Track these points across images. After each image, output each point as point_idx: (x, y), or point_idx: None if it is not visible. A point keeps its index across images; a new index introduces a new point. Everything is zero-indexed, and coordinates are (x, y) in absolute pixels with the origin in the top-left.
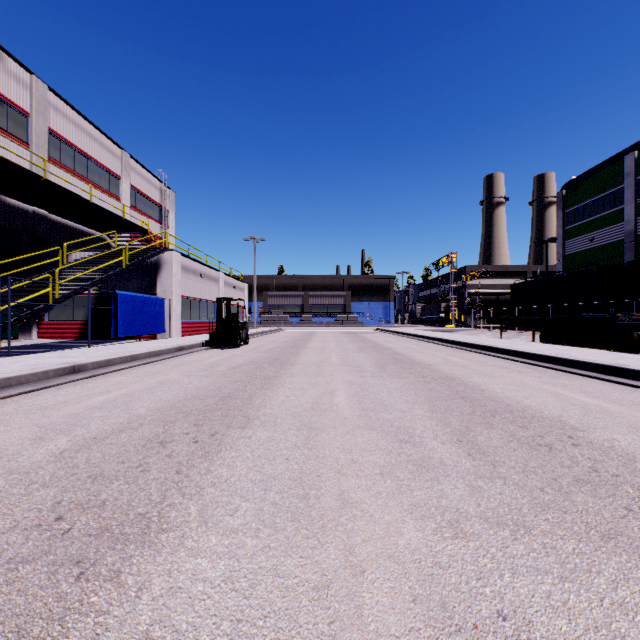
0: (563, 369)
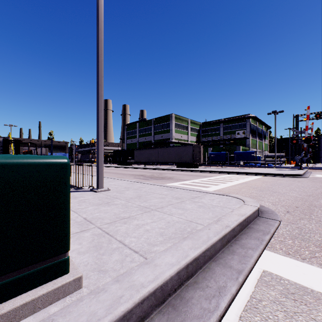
0: (118, 167)
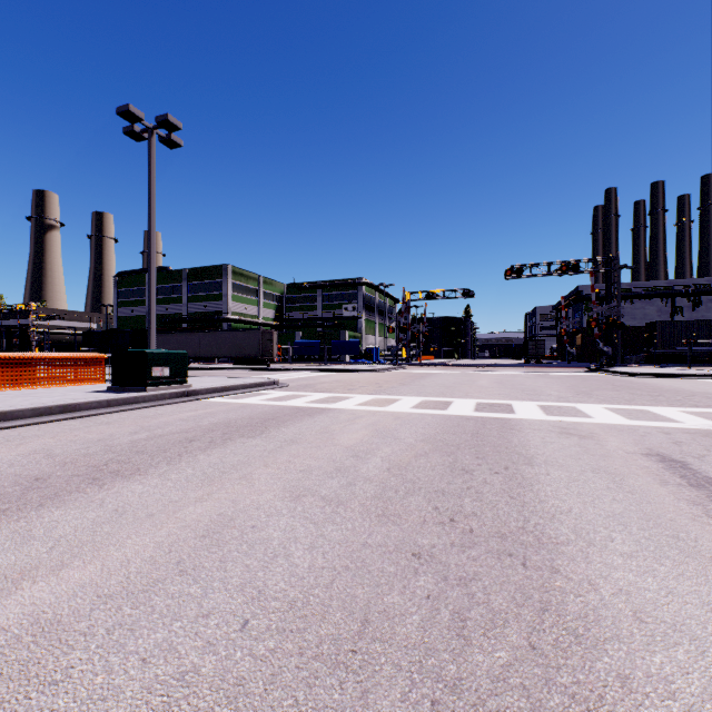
0: None
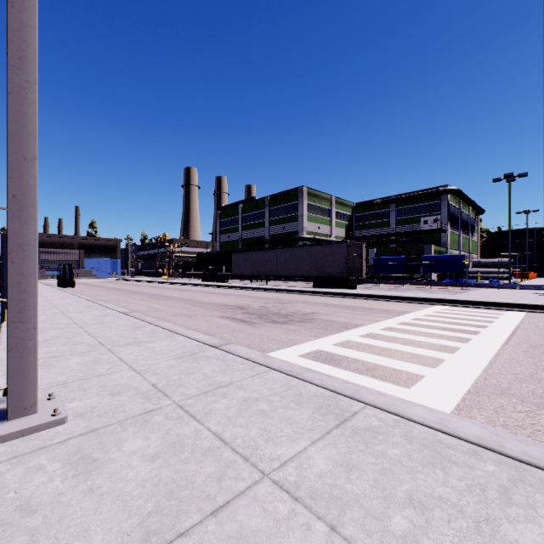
0: (201, 286)
